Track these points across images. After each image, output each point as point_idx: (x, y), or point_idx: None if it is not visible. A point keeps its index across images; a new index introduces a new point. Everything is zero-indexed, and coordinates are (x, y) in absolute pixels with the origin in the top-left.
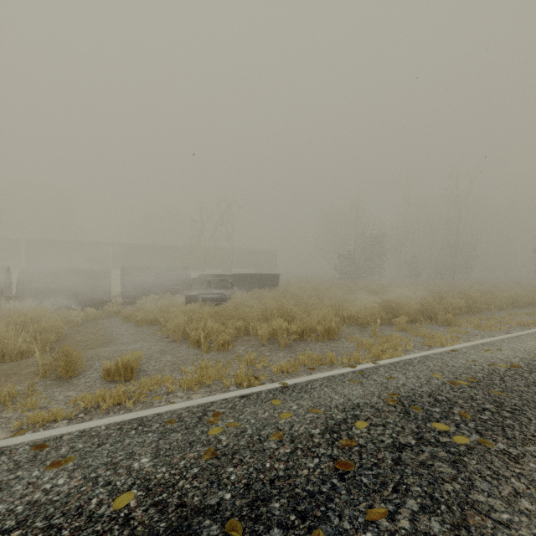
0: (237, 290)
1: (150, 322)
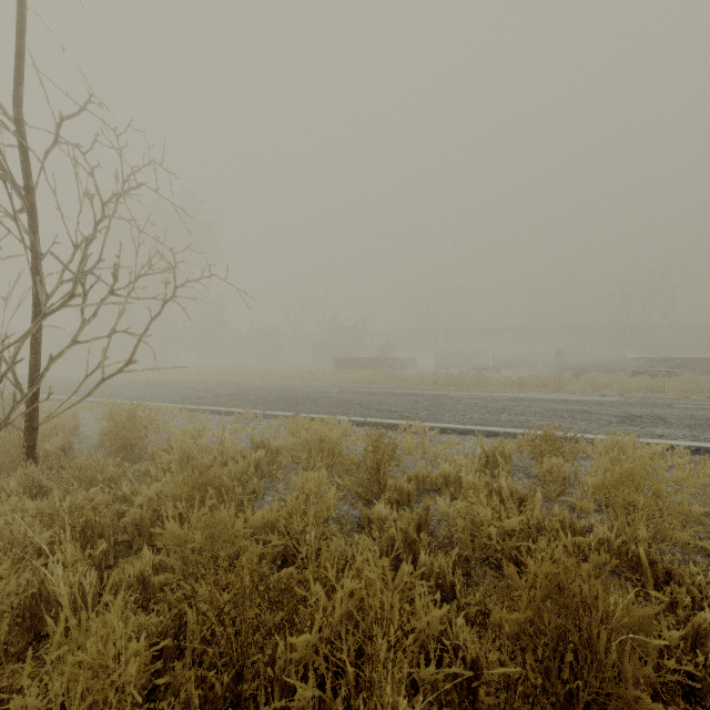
0: (686, 371)
1: (605, 387)
